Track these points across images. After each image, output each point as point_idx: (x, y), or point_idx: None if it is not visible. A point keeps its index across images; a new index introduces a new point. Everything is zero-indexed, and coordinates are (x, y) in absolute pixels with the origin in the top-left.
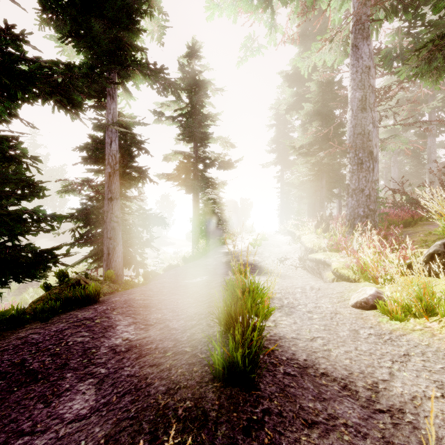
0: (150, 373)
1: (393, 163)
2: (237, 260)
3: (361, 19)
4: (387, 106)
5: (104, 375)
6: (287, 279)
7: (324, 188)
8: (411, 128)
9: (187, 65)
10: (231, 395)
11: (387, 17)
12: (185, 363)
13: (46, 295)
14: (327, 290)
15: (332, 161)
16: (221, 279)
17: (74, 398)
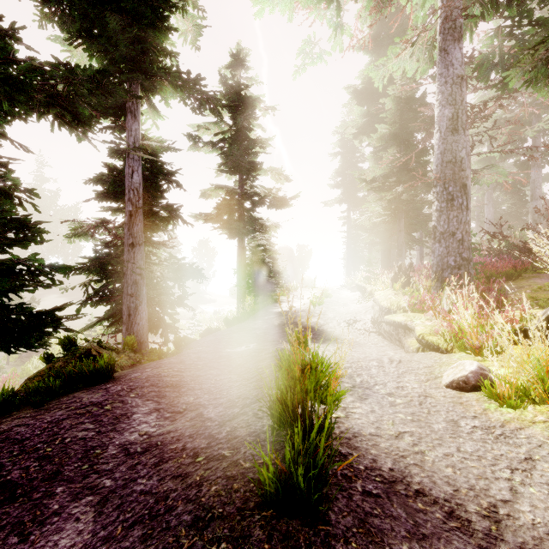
0: (172, 488)
1: (487, 201)
2: (293, 322)
3: (451, 16)
4: (480, 129)
5: (109, 489)
6: (358, 347)
7: (402, 232)
8: (511, 157)
9: (230, 78)
10: (288, 532)
11: (484, 14)
12: (222, 475)
13: (47, 369)
14: (410, 363)
15: (412, 198)
16: (273, 348)
17: (62, 527)
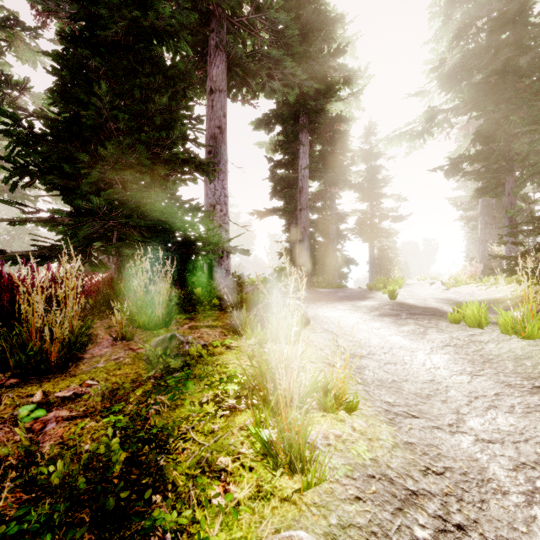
0: None
1: None
2: None
3: None
4: None
5: None
6: None
7: None
8: None
9: (364, 142)
10: None
11: None
12: None
13: None
14: None
15: None
16: None
17: None
